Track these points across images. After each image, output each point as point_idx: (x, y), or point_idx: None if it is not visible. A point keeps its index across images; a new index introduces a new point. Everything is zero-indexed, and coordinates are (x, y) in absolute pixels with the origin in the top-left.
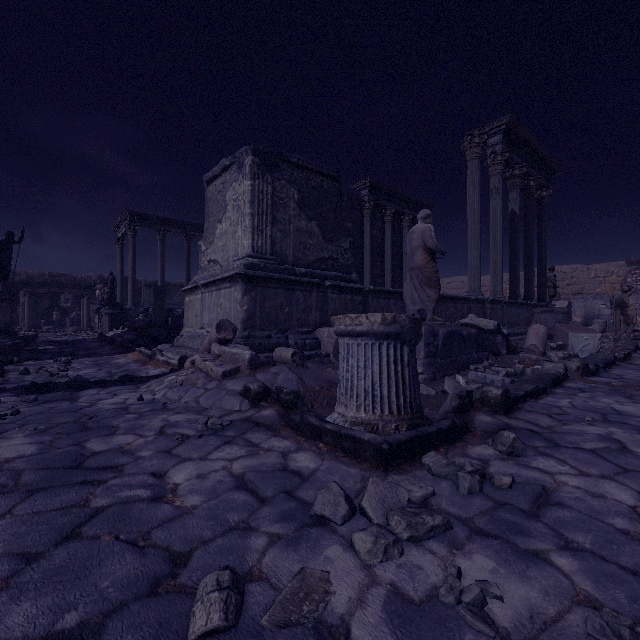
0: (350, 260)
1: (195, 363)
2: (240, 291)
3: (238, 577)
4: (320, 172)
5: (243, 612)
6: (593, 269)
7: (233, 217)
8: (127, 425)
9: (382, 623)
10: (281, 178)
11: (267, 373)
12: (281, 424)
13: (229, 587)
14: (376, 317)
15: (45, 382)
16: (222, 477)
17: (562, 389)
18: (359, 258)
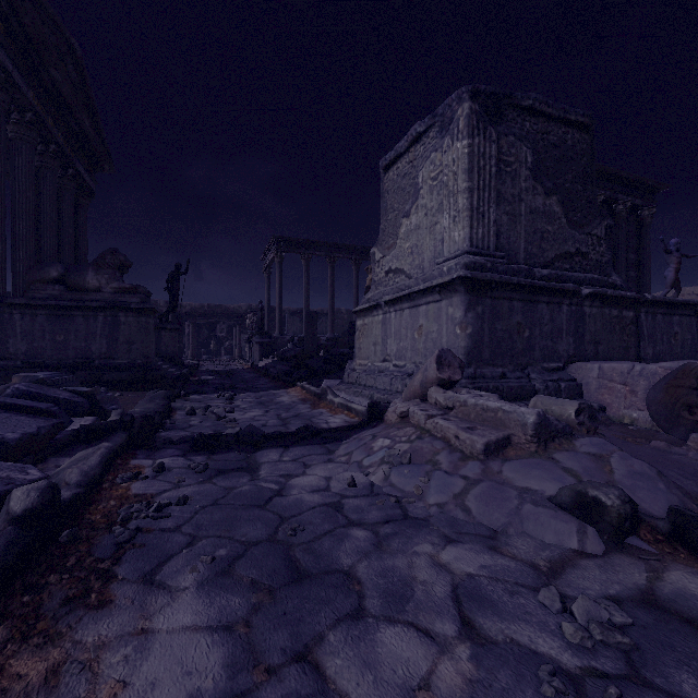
0: (605, 255)
1: (411, 418)
2: (461, 305)
3: None
4: (563, 119)
5: None
6: None
7: (431, 203)
8: (373, 575)
9: None
10: (508, 133)
11: (577, 454)
12: None
13: None
14: None
15: (214, 433)
16: None
17: None
18: None
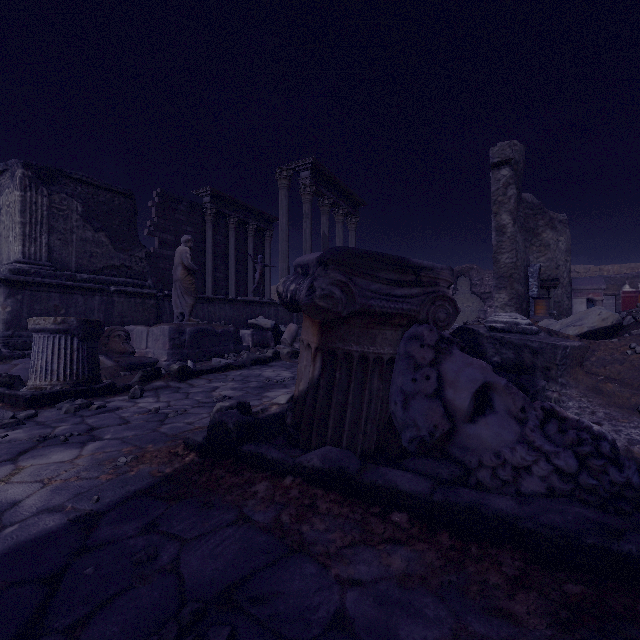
0: (147, 268)
1: None
2: (2, 294)
3: None
4: (110, 189)
5: None
6: None
7: (6, 222)
8: None
9: None
10: (61, 191)
11: (6, 365)
12: None
13: None
14: (50, 319)
15: None
16: None
17: (259, 366)
18: (201, 261)
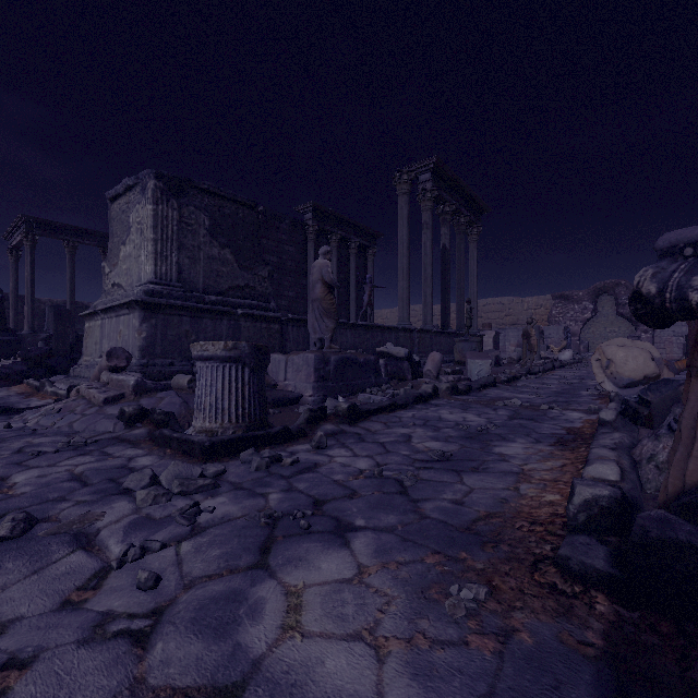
0: (269, 289)
1: (80, 391)
2: (138, 318)
3: (33, 517)
4: (235, 200)
5: (29, 532)
6: (526, 302)
7: (137, 240)
8: None
9: (123, 527)
10: (189, 204)
11: (152, 398)
12: (146, 439)
13: (21, 520)
14: (220, 344)
15: None
16: (61, 475)
17: (422, 405)
18: (303, 284)
